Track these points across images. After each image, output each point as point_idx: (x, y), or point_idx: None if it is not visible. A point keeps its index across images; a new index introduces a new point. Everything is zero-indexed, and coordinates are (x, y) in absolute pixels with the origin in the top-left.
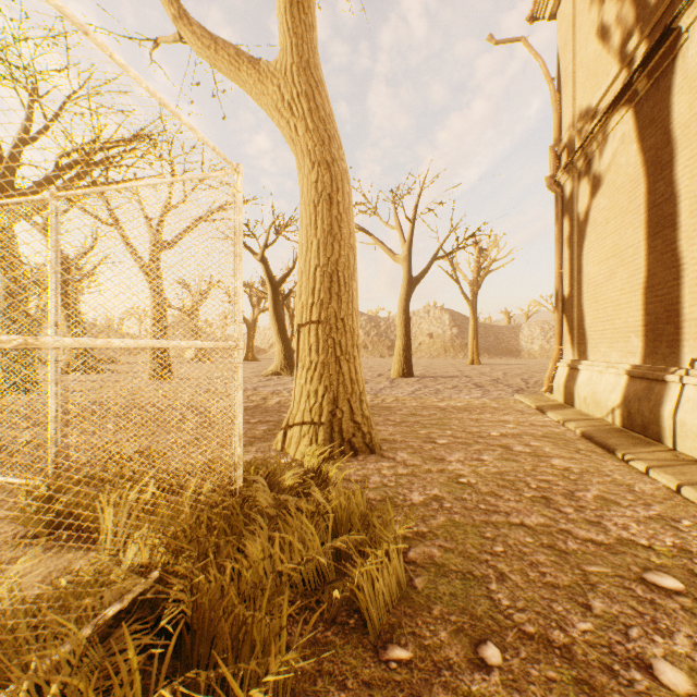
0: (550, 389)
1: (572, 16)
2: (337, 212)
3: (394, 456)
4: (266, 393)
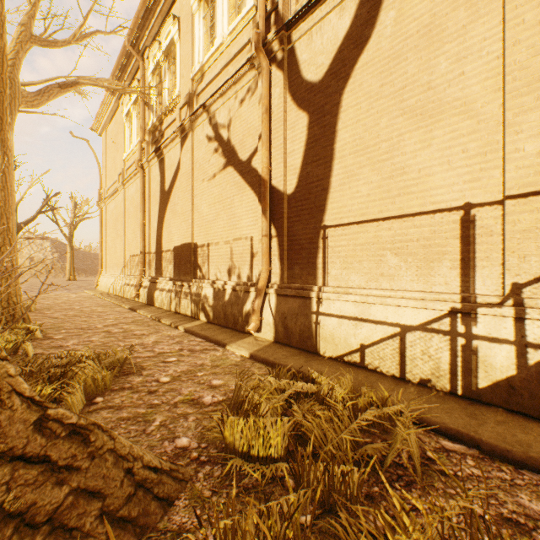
0: (99, 286)
1: (105, 146)
2: None
3: None
4: None
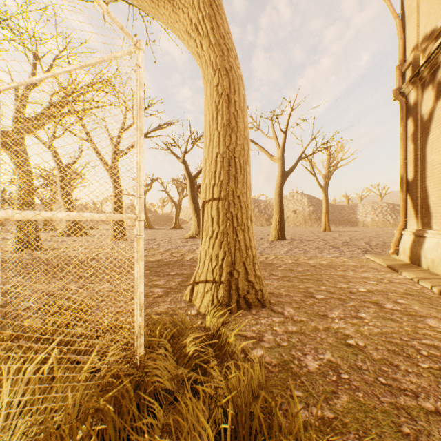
0: (396, 251)
1: None
2: (234, 110)
3: (282, 311)
4: (184, 251)
